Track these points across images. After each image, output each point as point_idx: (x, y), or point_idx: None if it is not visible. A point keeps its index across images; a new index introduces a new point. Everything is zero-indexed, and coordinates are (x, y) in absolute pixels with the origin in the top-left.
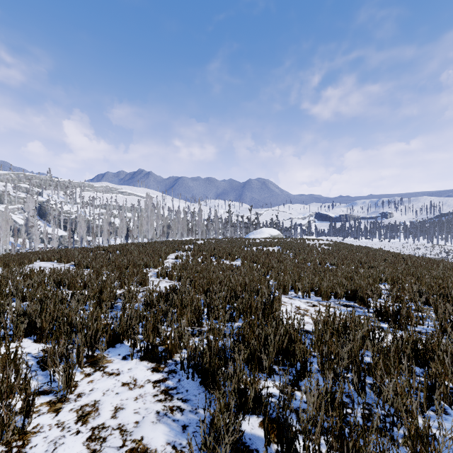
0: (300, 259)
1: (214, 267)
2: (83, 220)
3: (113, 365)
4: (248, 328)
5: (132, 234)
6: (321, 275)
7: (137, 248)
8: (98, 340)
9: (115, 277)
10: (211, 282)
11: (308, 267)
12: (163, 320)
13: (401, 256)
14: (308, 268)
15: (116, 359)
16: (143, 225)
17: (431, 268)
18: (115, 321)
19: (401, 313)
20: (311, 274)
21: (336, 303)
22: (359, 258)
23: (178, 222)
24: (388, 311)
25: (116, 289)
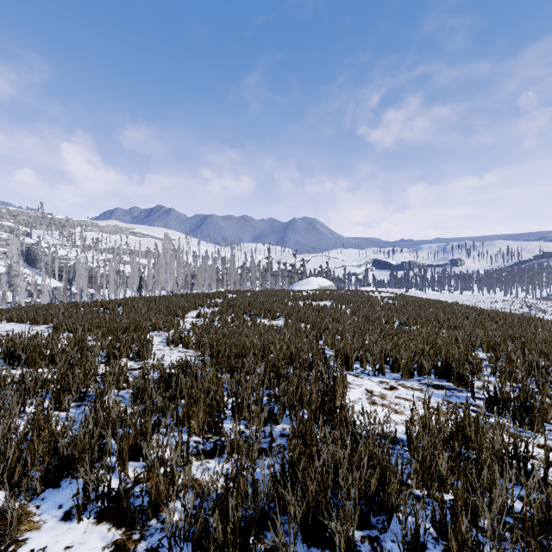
0: (361, 317)
1: (247, 329)
2: (84, 268)
3: (38, 537)
4: (300, 448)
5: (147, 285)
6: (394, 340)
7: (146, 303)
8: (27, 474)
9: (101, 346)
10: (241, 353)
11: (374, 328)
12: (158, 425)
13: (486, 312)
14: (374, 329)
15: (49, 520)
16: (160, 274)
17: (535, 329)
18: (77, 427)
19: (535, 405)
20: (379, 339)
21: (422, 382)
22: (436, 315)
23: (204, 270)
24: (512, 400)
25: (95, 368)
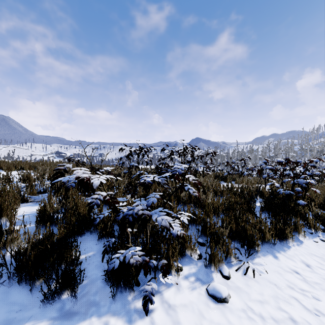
0: None
1: None
2: None
3: None
4: None
5: None
6: None
7: None
8: None
9: None
10: None
11: None
12: None
13: None
14: None
15: None
16: None
17: None
18: None
19: None
20: None
21: None
22: None
23: None
24: None
25: None
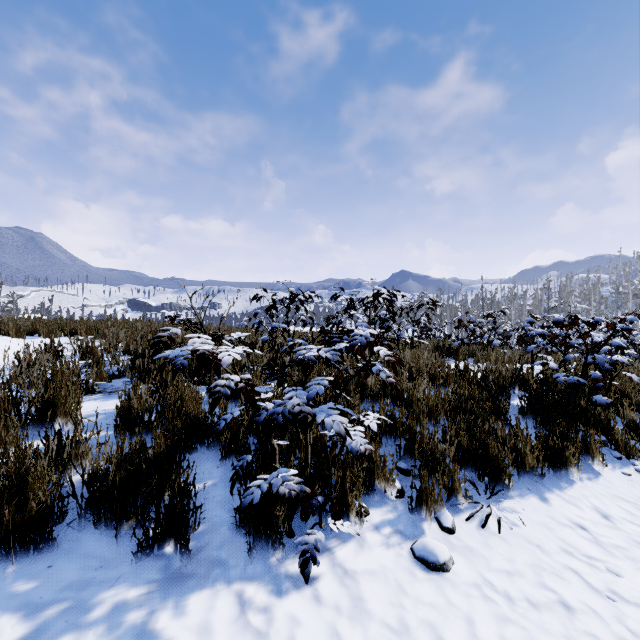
0: None
1: None
2: None
3: None
4: None
5: None
6: None
7: None
8: None
9: None
10: None
11: None
12: None
13: None
14: None
15: None
16: None
17: None
18: None
19: None
20: None
21: None
22: None
23: None
24: None
25: None
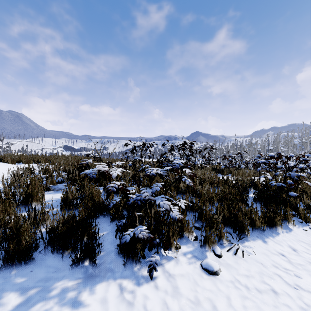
0: None
1: None
2: None
3: None
4: None
5: None
6: None
7: None
8: None
9: None
10: None
11: None
12: None
13: None
14: None
15: None
16: None
17: None
18: None
19: None
20: None
21: None
22: None
23: None
24: None
25: None
